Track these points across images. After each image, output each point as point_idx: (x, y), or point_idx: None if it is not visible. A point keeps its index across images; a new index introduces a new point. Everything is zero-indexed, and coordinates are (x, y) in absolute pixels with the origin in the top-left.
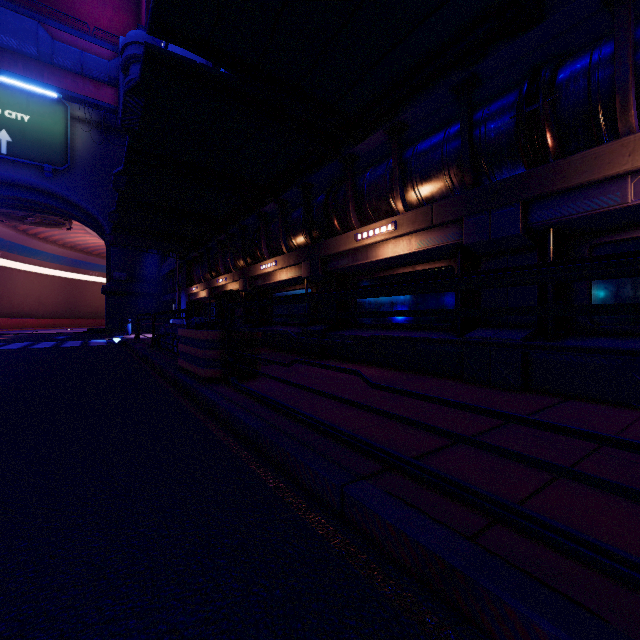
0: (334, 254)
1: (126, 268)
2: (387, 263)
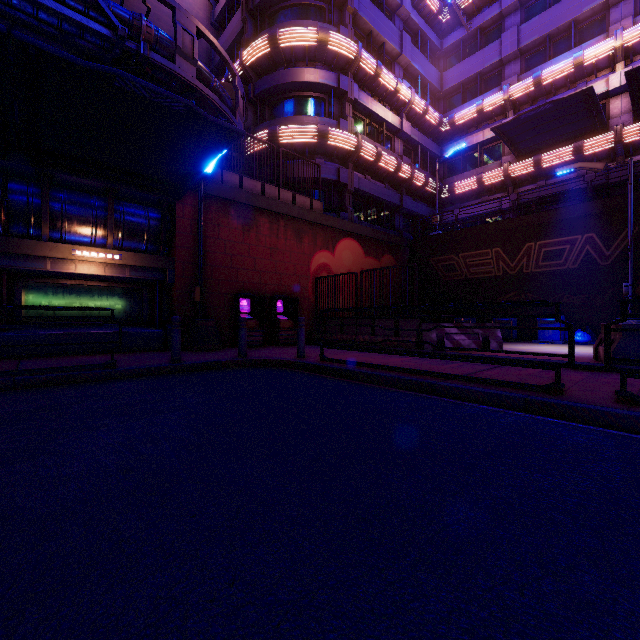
0: None
1: None
2: None
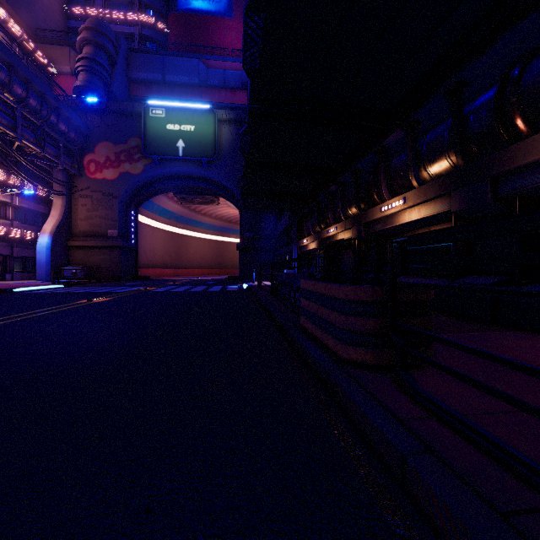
0: (523, 166)
1: (252, 229)
2: None
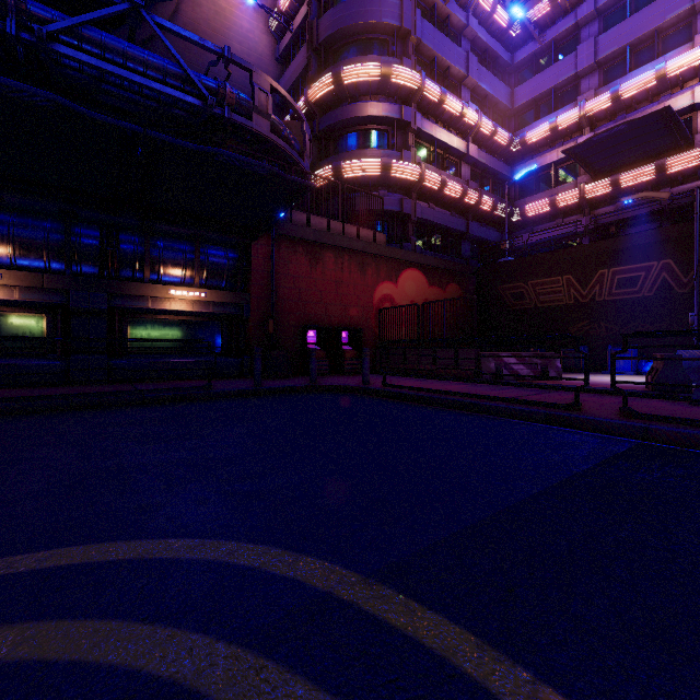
0: None
1: None
2: None
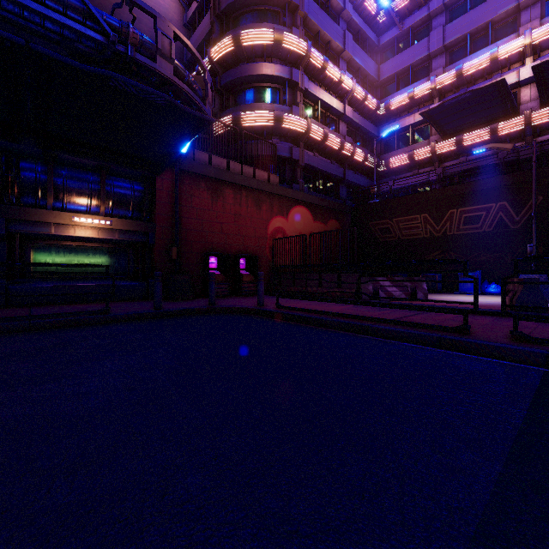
0: None
1: None
2: None
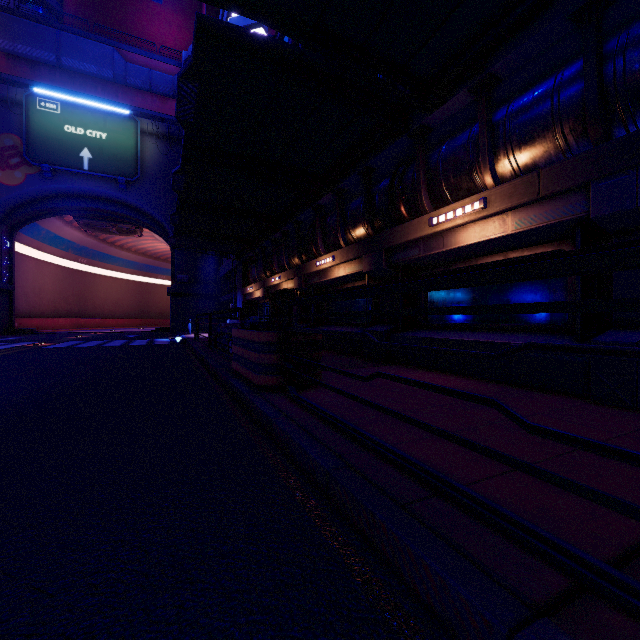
0: (401, 244)
1: (188, 270)
2: (470, 251)
